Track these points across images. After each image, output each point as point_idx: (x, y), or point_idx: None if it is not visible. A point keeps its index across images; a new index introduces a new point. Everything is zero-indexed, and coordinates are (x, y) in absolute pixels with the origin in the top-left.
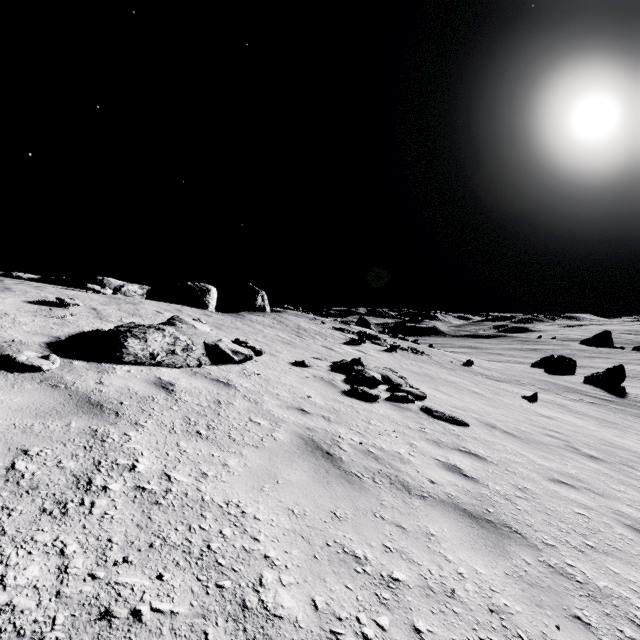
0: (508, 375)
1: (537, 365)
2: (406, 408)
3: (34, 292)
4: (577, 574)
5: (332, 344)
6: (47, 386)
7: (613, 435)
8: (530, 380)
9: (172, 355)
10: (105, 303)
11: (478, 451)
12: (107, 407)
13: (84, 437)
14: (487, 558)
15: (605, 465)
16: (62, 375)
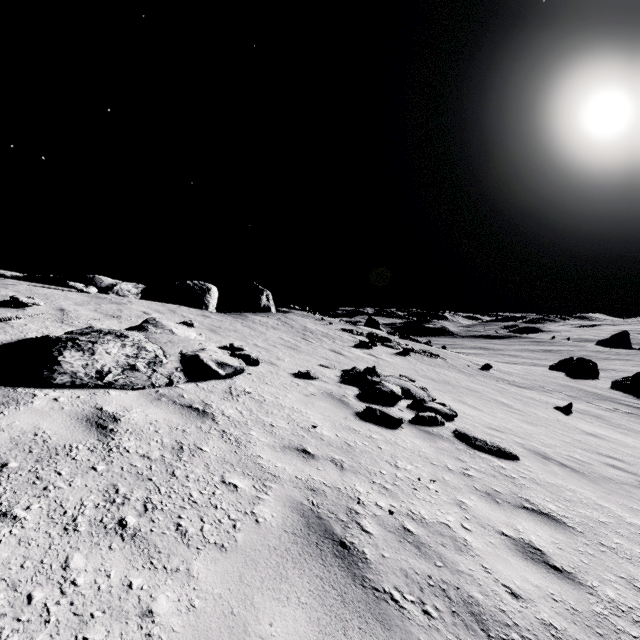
0: (530, 380)
1: (555, 368)
2: (437, 434)
3: None
4: None
5: (341, 347)
6: None
7: None
8: (555, 386)
9: (131, 372)
10: (81, 303)
11: (548, 507)
12: None
13: None
14: None
15: None
16: None
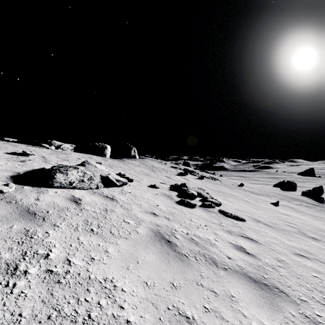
0: (262, 191)
1: (276, 186)
2: (211, 211)
3: (11, 148)
4: (324, 322)
5: (170, 175)
6: (4, 202)
7: (321, 224)
8: (273, 194)
9: (82, 182)
10: (50, 154)
11: (252, 236)
12: (38, 215)
13: (19, 235)
14: (268, 313)
15: (322, 243)
16: (15, 195)
